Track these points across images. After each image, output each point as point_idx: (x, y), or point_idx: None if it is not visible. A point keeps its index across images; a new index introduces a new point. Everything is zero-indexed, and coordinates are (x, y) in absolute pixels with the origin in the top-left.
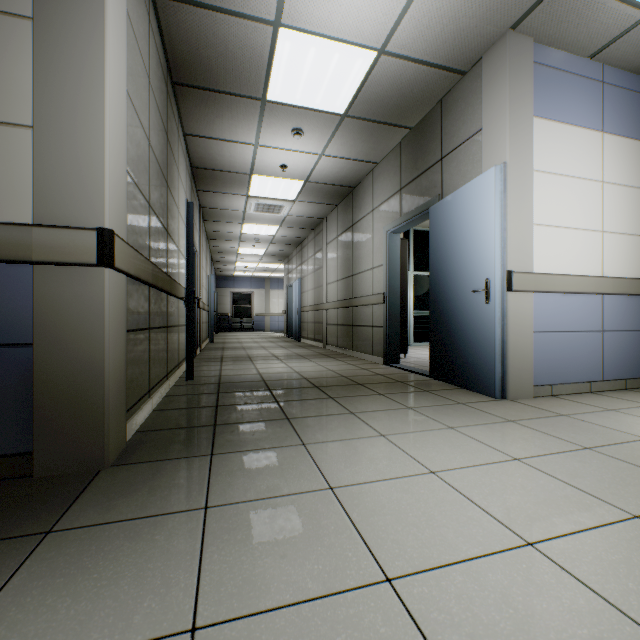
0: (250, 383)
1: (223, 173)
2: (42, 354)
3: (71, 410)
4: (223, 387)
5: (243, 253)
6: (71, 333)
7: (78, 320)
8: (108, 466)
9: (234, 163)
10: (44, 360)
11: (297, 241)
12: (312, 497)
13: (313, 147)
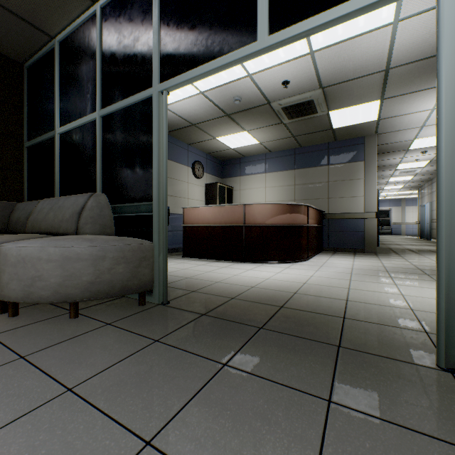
0: (401, 249)
1: (384, 166)
2: (365, 233)
3: (370, 242)
4: (391, 249)
5: (386, 189)
6: (370, 230)
7: (371, 227)
8: (376, 253)
9: (390, 163)
10: (366, 234)
11: (427, 179)
12: (422, 257)
13: (433, 153)
